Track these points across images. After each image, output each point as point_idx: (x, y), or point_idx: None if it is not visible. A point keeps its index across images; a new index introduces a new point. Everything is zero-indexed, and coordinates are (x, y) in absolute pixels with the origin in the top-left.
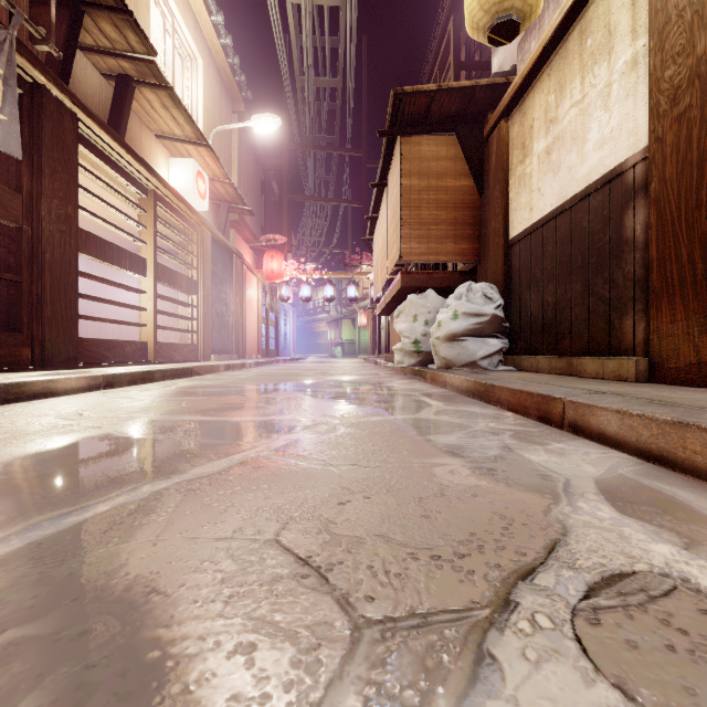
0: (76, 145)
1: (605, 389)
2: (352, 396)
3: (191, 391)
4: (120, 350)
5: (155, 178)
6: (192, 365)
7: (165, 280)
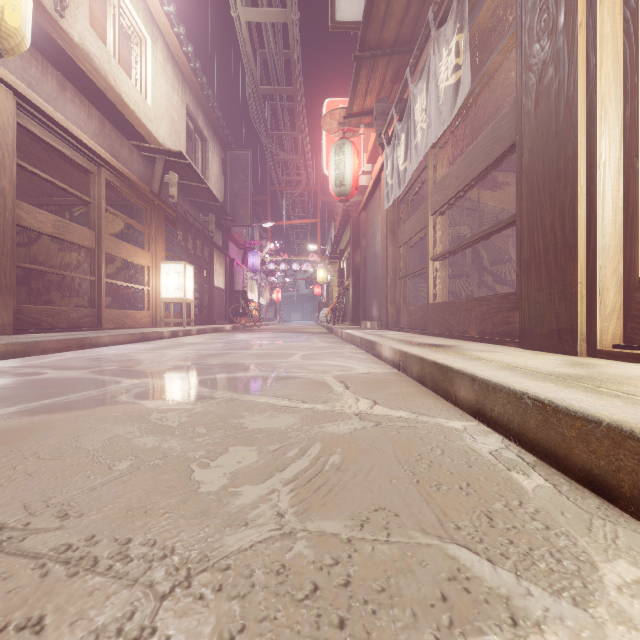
0: None
1: (53, 335)
2: (93, 363)
3: (272, 369)
4: None
5: None
6: None
7: None
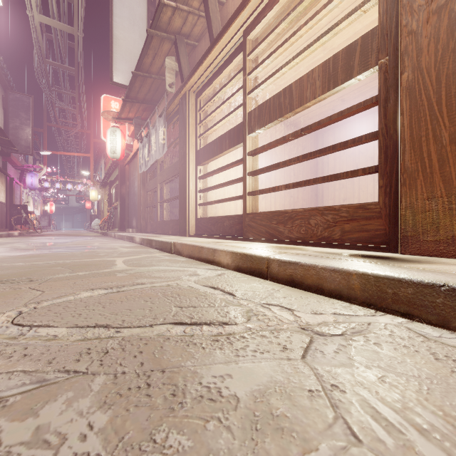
0: (187, 109)
1: None
2: None
3: (91, 246)
4: (222, 225)
5: (225, 34)
6: (187, 241)
7: (263, 123)
